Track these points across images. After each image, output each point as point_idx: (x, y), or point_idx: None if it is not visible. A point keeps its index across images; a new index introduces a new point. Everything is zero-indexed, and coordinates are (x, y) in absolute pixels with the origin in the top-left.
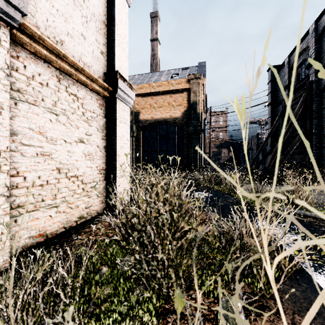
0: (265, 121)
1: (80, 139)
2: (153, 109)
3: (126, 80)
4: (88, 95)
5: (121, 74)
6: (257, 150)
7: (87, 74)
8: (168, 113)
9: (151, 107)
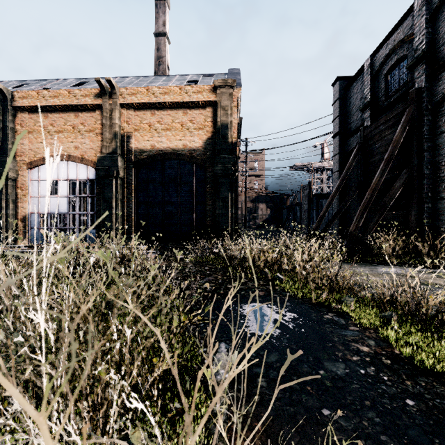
0: (316, 167)
1: None
2: (155, 133)
3: None
4: None
5: None
6: (309, 206)
7: None
8: (181, 141)
9: (150, 128)
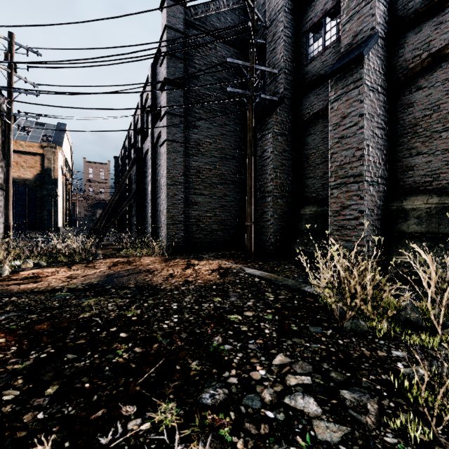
0: None
1: None
2: None
3: None
4: None
5: None
6: None
7: None
8: (16, 173)
9: None
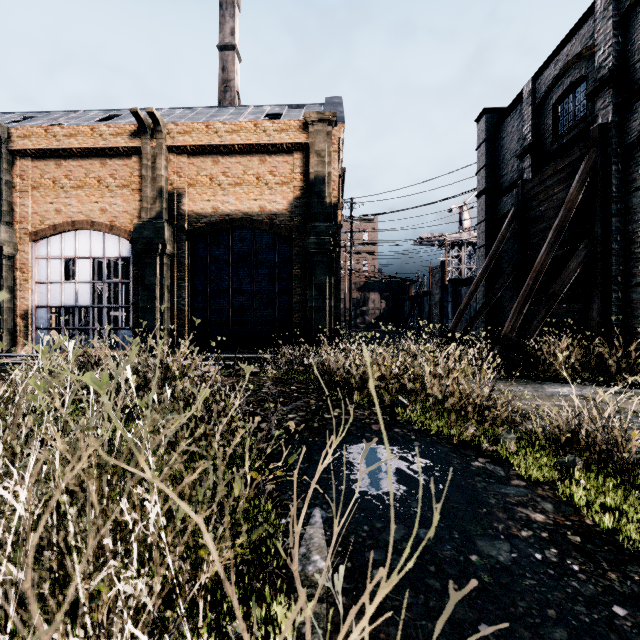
0: (452, 240)
1: None
2: (218, 190)
3: None
4: None
5: None
6: (442, 296)
7: None
8: (257, 201)
9: (212, 183)
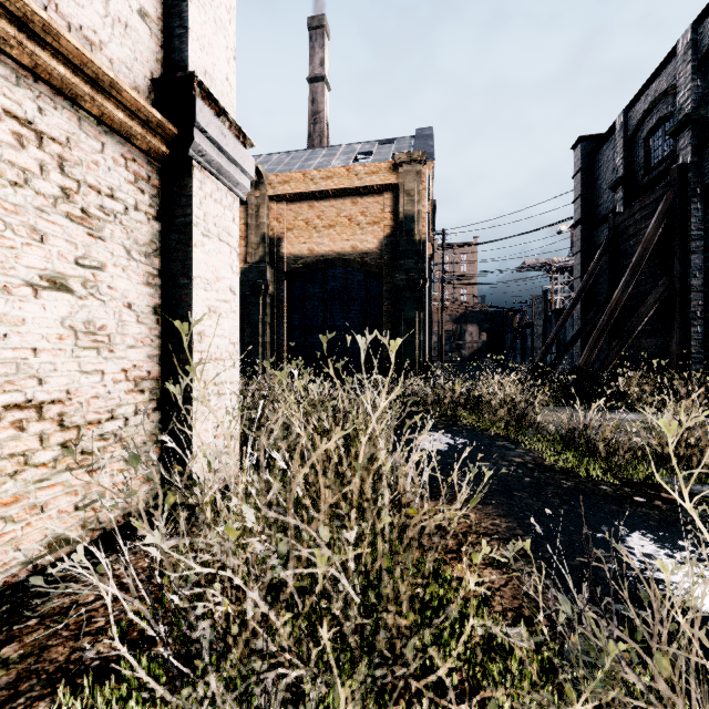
0: (560, 265)
1: (51, 278)
2: (314, 232)
3: (226, 114)
4: (86, 135)
5: (205, 87)
6: (545, 328)
7: (71, 55)
8: (349, 241)
9: (308, 226)
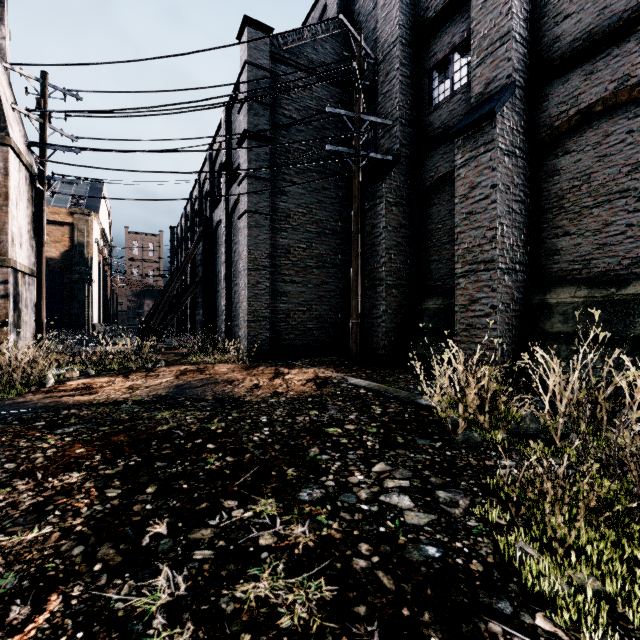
0: None
1: None
2: None
3: None
4: None
5: None
6: None
7: None
8: None
9: None
